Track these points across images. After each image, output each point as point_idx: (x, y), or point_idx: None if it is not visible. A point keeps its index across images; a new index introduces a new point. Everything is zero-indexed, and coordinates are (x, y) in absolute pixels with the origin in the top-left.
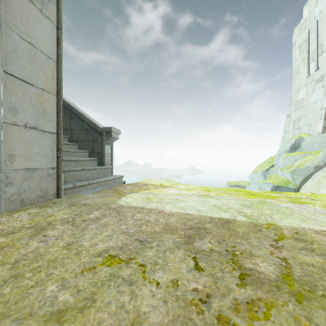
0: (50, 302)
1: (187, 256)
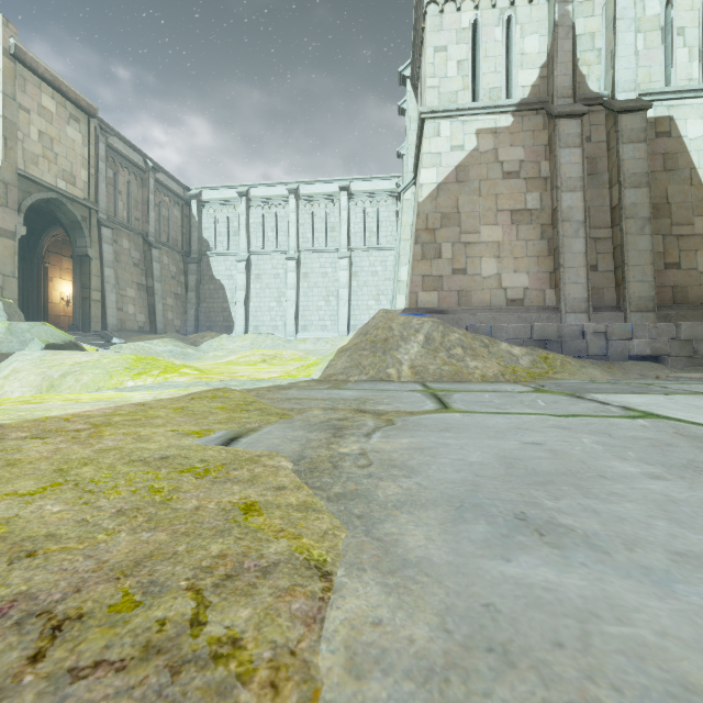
0: None
1: (25, 440)
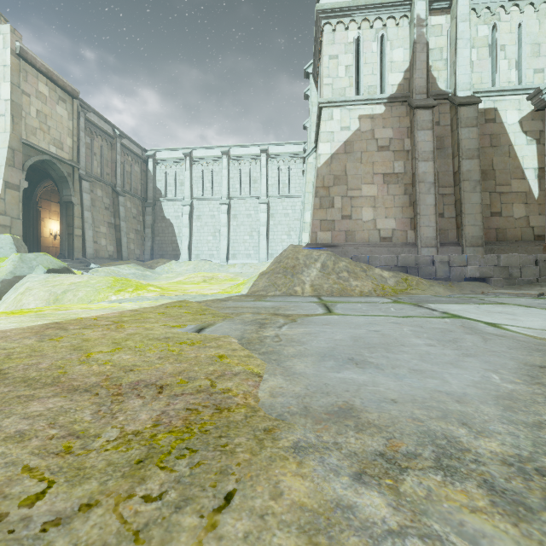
0: (76, 342)
1: (81, 330)
